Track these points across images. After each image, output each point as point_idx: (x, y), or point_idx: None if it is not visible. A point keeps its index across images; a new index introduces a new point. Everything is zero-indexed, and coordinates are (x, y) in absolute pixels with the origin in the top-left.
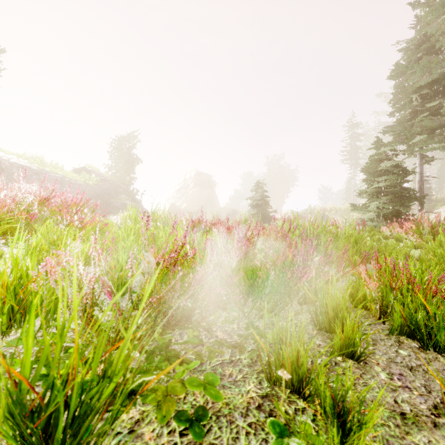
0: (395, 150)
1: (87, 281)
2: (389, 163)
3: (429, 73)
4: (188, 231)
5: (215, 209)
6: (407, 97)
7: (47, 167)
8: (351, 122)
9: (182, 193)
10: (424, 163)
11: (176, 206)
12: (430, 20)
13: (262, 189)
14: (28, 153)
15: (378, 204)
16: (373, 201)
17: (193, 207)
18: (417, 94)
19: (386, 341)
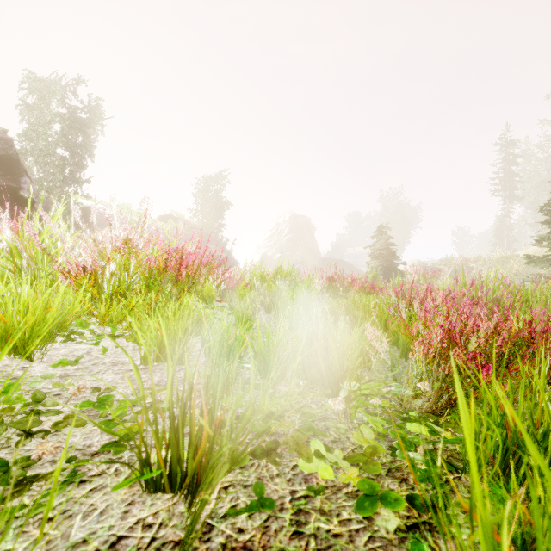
0: None
1: (454, 355)
2: None
3: None
4: (472, 306)
5: (315, 260)
6: None
7: (134, 216)
8: (504, 139)
9: (275, 241)
10: None
11: (268, 257)
12: None
13: (386, 235)
14: (116, 201)
15: None
16: None
17: (288, 257)
18: None
19: None
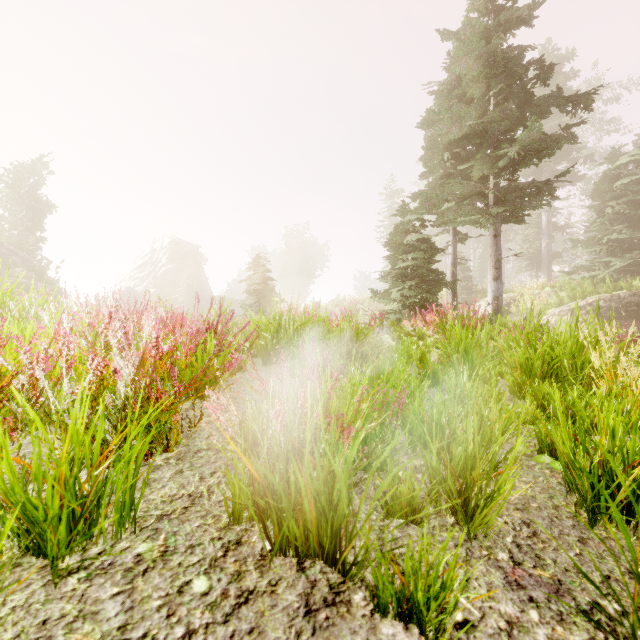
0: (424, 220)
1: None
2: (415, 235)
3: (459, 124)
4: None
5: (203, 299)
6: (439, 155)
7: None
8: (390, 188)
9: (147, 272)
10: (458, 242)
11: (135, 293)
12: (459, 56)
13: (264, 268)
14: None
15: (403, 290)
16: (397, 286)
17: (166, 295)
18: (449, 152)
19: (197, 551)
